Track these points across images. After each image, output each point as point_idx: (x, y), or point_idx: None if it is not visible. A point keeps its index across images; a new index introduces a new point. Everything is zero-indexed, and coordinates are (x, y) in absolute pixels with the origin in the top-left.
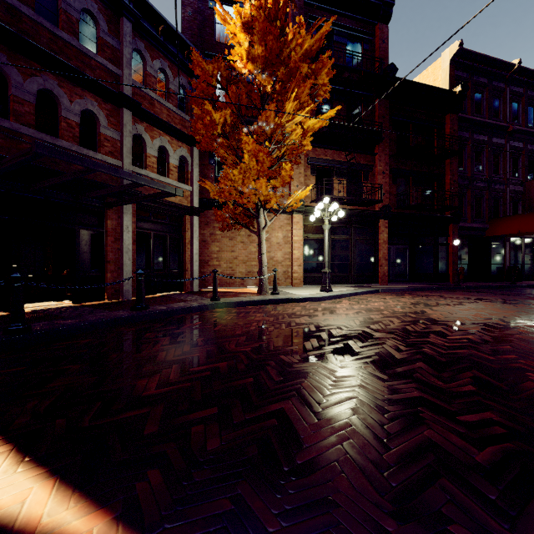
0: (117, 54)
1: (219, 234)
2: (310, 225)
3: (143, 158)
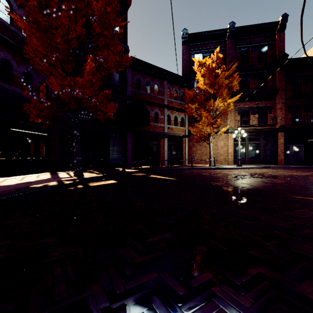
0: (163, 92)
1: (196, 144)
2: (237, 138)
3: (170, 121)
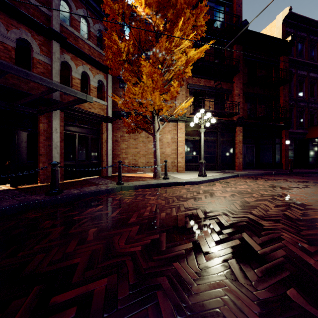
0: (48, 0)
1: (127, 136)
2: (190, 130)
3: (70, 79)
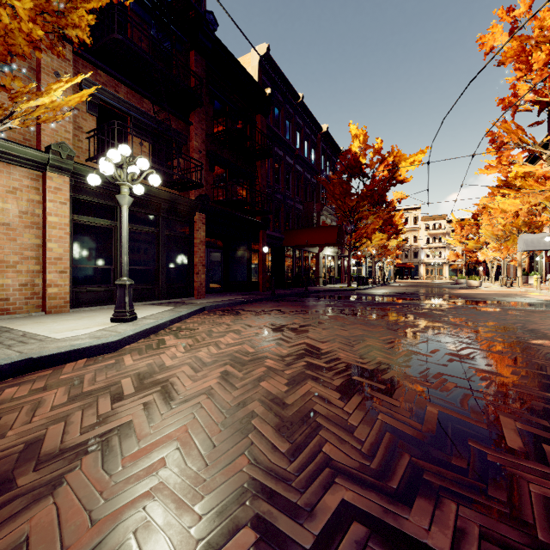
0: None
1: None
2: (87, 201)
3: None
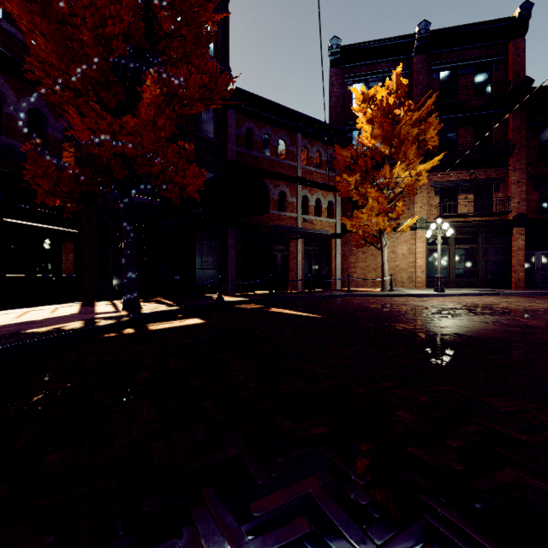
0: (294, 154)
1: (355, 250)
2: (434, 238)
3: (307, 208)
